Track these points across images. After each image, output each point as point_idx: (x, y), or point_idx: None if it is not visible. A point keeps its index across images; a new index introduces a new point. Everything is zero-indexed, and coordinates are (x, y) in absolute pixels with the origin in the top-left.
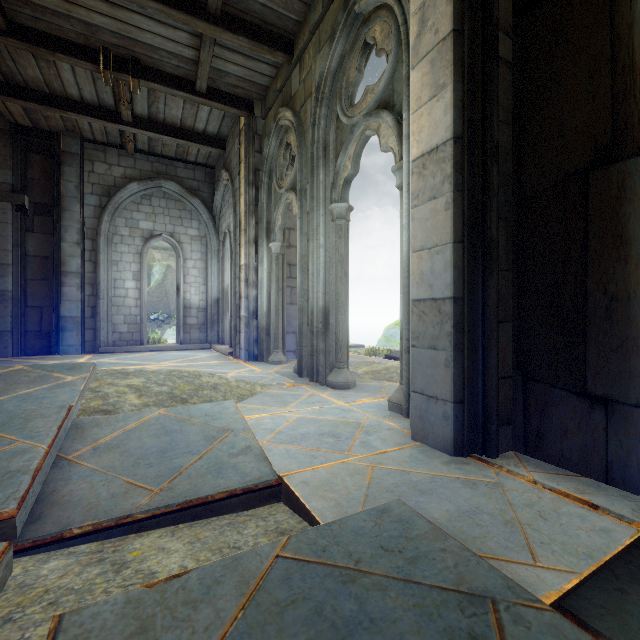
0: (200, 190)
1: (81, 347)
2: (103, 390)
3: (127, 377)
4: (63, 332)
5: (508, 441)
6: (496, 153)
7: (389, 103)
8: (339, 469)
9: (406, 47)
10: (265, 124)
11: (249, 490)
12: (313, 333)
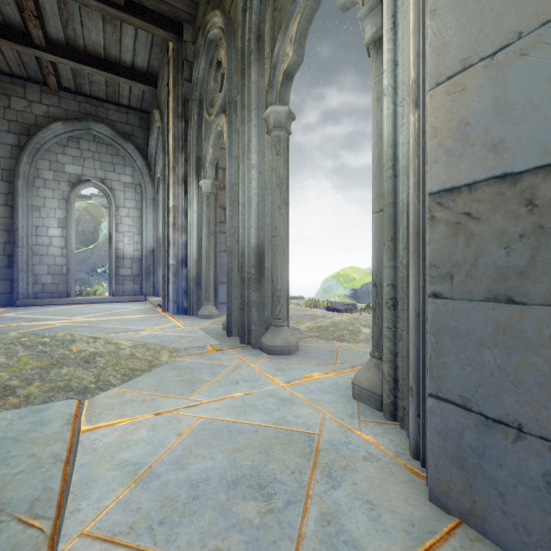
0: (134, 135)
1: None
2: None
3: None
4: None
5: None
6: None
7: None
8: None
9: None
10: (195, 48)
11: None
12: (244, 280)
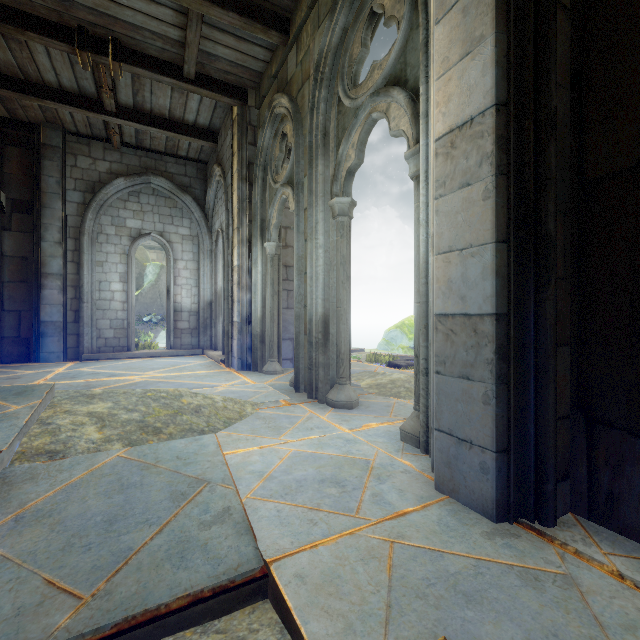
0: (192, 187)
1: (63, 354)
2: (55, 421)
3: (91, 401)
4: (43, 338)
5: (565, 500)
6: (554, 124)
7: (400, 79)
8: (347, 548)
9: (423, 7)
10: (259, 114)
11: (222, 589)
12: (311, 344)
